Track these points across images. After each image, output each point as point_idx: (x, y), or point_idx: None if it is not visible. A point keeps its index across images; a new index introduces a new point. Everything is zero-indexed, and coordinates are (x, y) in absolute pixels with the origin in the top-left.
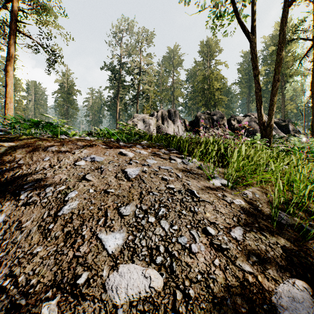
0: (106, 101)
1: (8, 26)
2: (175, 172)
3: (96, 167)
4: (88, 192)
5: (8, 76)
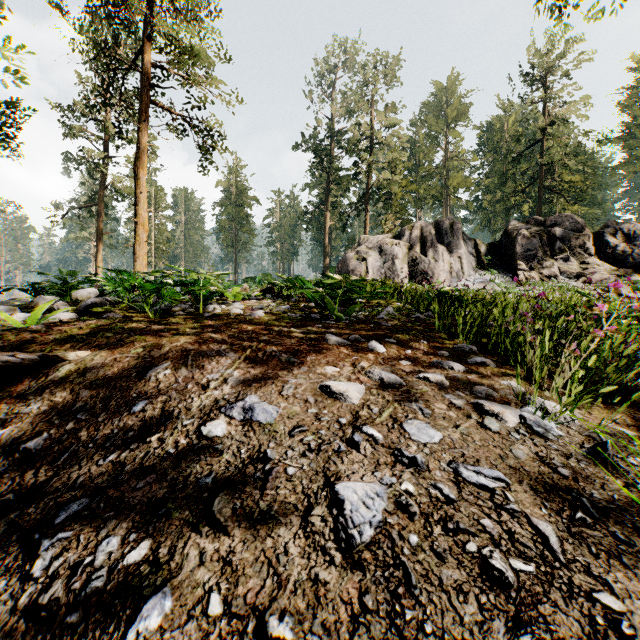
0: (305, 213)
1: (139, 98)
2: (524, 509)
3: (254, 452)
4: (203, 608)
5: (139, 187)
